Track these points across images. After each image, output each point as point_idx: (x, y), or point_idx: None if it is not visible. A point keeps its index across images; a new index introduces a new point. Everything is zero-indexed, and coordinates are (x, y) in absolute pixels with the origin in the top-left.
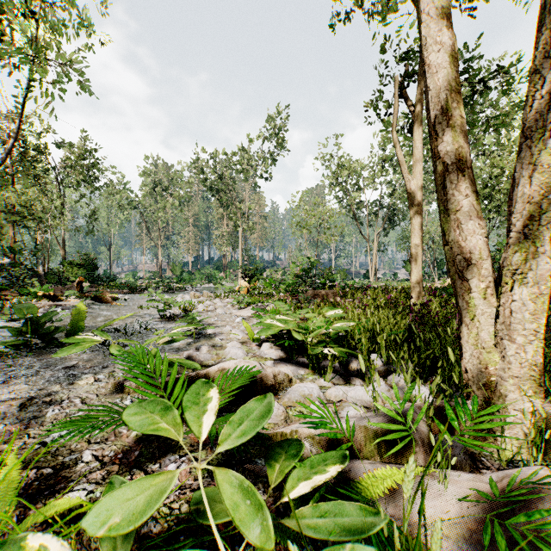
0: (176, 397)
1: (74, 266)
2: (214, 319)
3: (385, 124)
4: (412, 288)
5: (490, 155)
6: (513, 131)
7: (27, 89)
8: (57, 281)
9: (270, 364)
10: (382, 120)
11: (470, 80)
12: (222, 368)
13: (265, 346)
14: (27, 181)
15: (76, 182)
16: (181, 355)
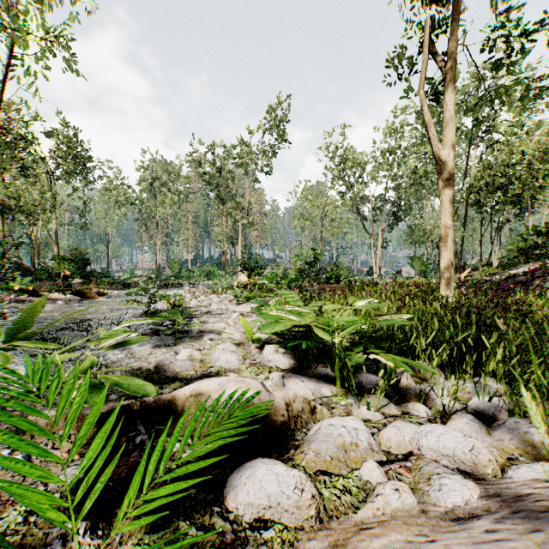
0: (115, 444)
1: (66, 261)
2: (206, 315)
3: (405, 91)
4: (442, 279)
5: (502, 144)
6: (528, 118)
7: (8, 67)
8: (47, 277)
9: (277, 378)
10: (405, 79)
11: (505, 38)
12: (197, 391)
13: (268, 349)
14: (6, 165)
15: (69, 174)
16: (151, 363)
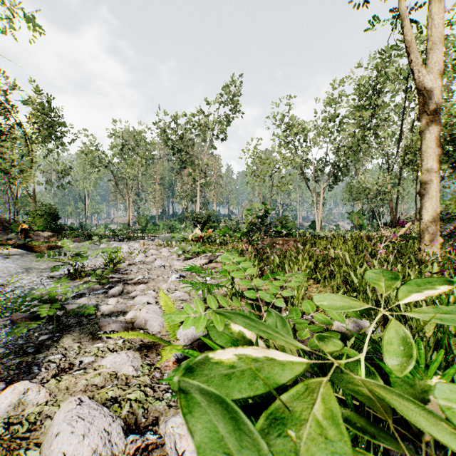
0: None
1: (39, 216)
2: (138, 278)
3: (369, 23)
4: (425, 233)
5: None
6: None
7: None
8: None
9: None
10: None
11: None
12: None
13: None
14: None
15: (45, 138)
16: None
